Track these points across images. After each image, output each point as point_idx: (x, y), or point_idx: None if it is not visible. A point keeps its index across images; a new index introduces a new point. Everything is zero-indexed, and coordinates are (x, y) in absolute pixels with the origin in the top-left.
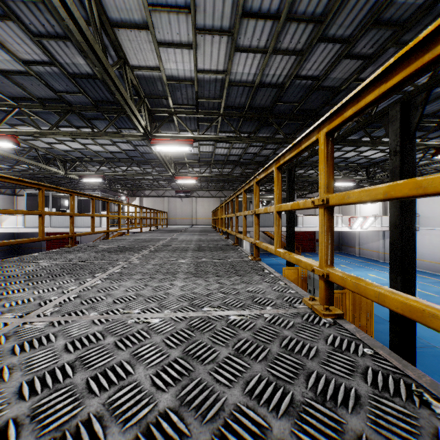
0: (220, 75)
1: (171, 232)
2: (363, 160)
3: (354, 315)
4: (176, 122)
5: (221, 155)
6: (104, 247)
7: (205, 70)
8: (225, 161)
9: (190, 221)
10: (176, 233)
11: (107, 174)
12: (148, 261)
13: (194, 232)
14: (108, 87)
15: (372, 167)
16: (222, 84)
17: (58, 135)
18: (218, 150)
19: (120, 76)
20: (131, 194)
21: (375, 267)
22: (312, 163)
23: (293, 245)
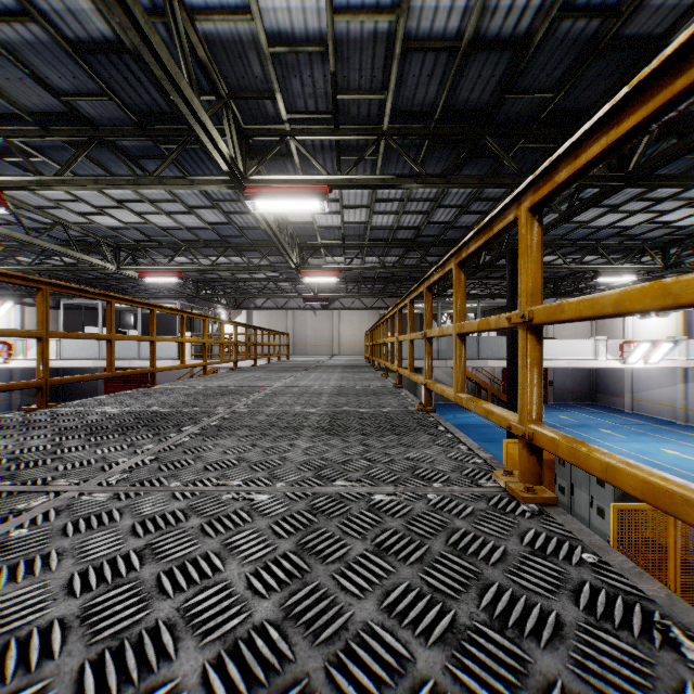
0: (384, 23)
1: (290, 369)
2: (657, 232)
3: (684, 561)
4: (296, 156)
5: (382, 229)
6: (107, 413)
7: (350, 8)
8: (390, 240)
9: (328, 348)
10: (297, 372)
11: (186, 268)
12: (142, 493)
13: (333, 369)
14: (152, 74)
15: (674, 246)
16: (388, 48)
17: (73, 186)
18: (378, 219)
19: (172, 43)
20: (234, 306)
21: (669, 436)
22: (553, 240)
23: None
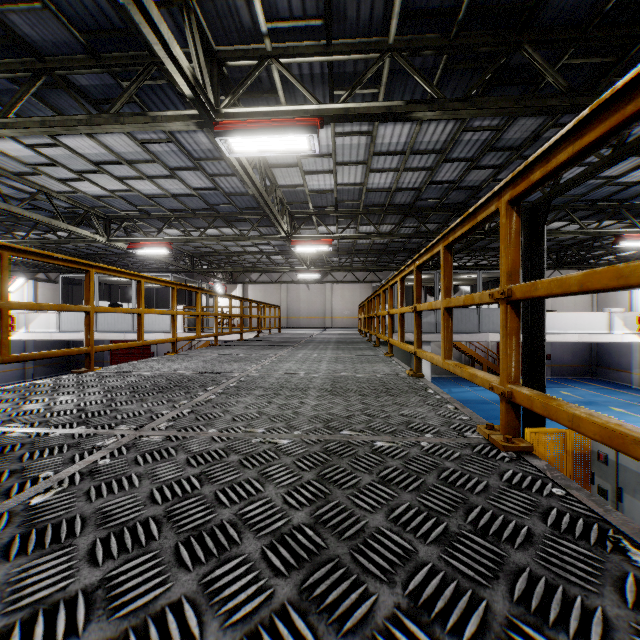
0: None
1: (277, 344)
2: None
3: None
4: (281, 92)
5: (378, 191)
6: None
7: None
8: (387, 205)
9: (321, 321)
10: (284, 349)
11: (174, 239)
12: None
13: (325, 345)
14: None
15: None
16: None
17: (17, 129)
18: (375, 179)
19: None
20: (230, 280)
21: None
22: (569, 202)
23: (542, 374)
